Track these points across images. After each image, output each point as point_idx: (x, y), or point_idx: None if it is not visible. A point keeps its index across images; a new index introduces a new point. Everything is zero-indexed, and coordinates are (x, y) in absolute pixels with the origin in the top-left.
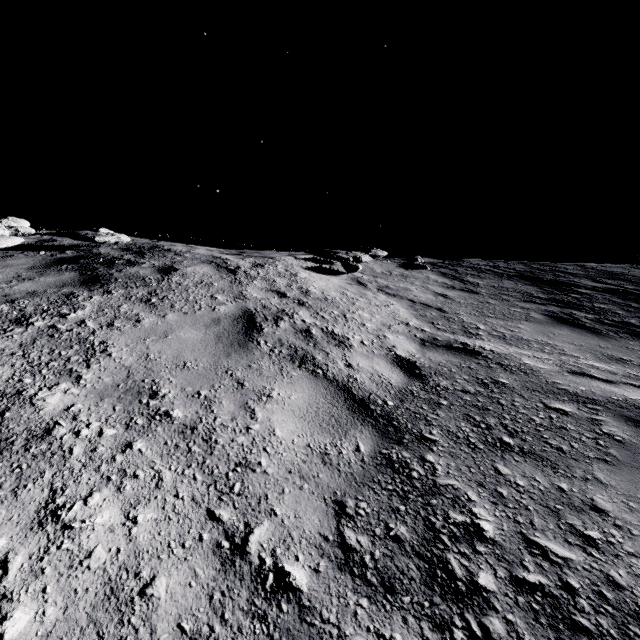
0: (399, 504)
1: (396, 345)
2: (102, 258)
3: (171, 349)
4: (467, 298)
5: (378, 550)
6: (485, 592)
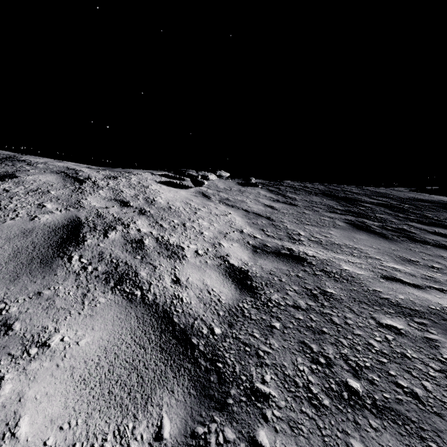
0: None
1: (230, 253)
2: None
3: None
4: (288, 209)
5: None
6: None
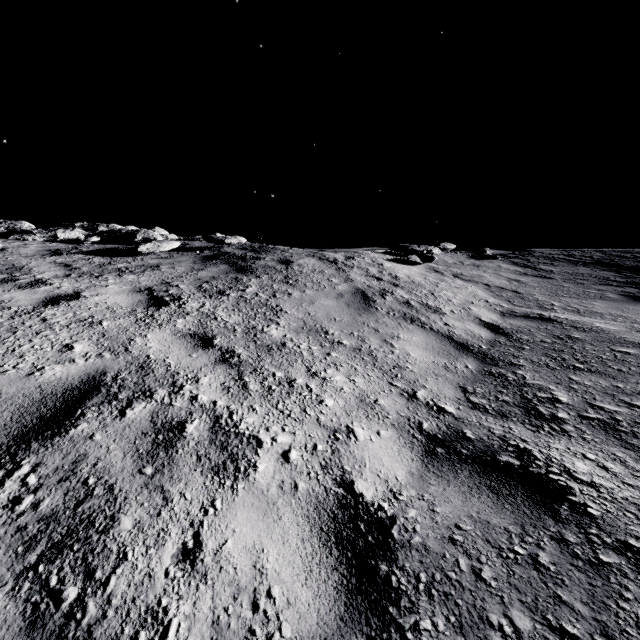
0: (502, 389)
1: (480, 314)
2: (233, 255)
3: (321, 310)
4: (540, 282)
5: (493, 404)
6: (562, 419)
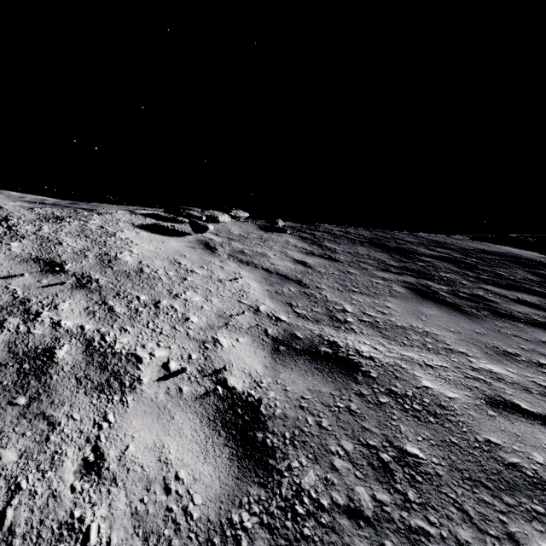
0: None
1: (231, 361)
2: None
3: None
4: (327, 266)
5: None
6: None
